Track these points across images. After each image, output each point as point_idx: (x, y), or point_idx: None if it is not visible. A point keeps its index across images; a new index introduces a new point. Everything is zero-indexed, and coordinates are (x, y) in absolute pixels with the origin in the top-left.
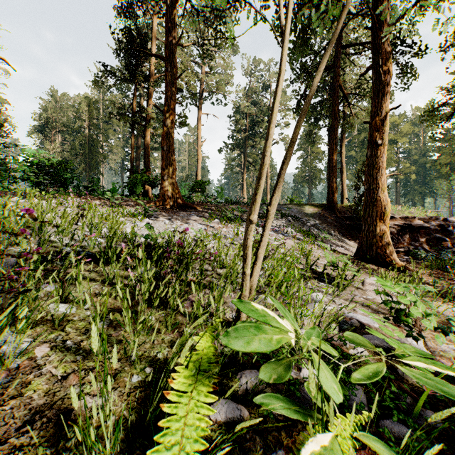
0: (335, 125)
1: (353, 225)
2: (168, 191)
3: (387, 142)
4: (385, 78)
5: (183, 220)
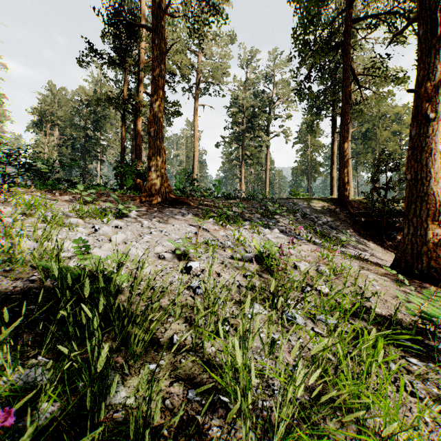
0: (346, 109)
1: (369, 223)
2: (155, 184)
3: (440, 116)
4: (439, 29)
5: (168, 219)
